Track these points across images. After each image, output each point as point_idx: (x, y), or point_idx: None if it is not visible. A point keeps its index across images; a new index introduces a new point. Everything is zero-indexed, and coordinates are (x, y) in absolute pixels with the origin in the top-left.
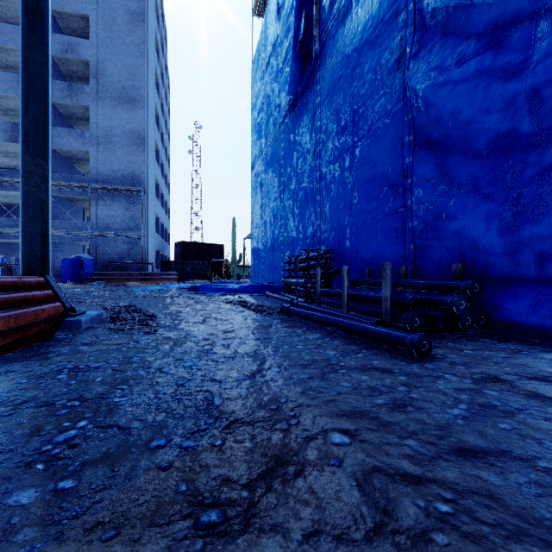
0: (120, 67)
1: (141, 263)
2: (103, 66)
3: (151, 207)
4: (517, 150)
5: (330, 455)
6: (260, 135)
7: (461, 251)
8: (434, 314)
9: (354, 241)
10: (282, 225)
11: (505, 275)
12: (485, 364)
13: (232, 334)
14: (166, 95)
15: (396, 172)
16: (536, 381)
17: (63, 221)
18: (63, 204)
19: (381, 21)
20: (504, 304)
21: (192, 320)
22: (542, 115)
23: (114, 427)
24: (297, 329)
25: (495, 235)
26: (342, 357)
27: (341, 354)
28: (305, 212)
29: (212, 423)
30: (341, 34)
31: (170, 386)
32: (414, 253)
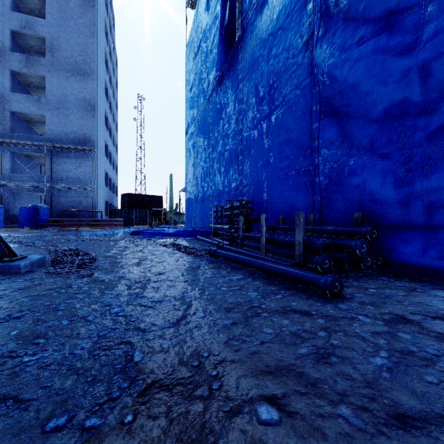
0: (73, 44)
1: (91, 211)
2: (58, 43)
3: (100, 164)
4: (409, 116)
5: (258, 443)
6: (192, 106)
7: (361, 202)
8: (340, 256)
9: (270, 194)
10: (211, 180)
11: (398, 222)
12: (390, 303)
13: (163, 276)
14: (114, 70)
15: (305, 135)
16: (440, 321)
17: (21, 174)
18: (21, 160)
19: (293, 10)
20: (398, 247)
21: (129, 262)
22: (431, 86)
23: (10, 399)
24: (223, 270)
25: (390, 188)
26: (263, 299)
27: (262, 296)
28: (230, 169)
29: (127, 387)
30: (260, 21)
31: (90, 338)
32: (320, 203)
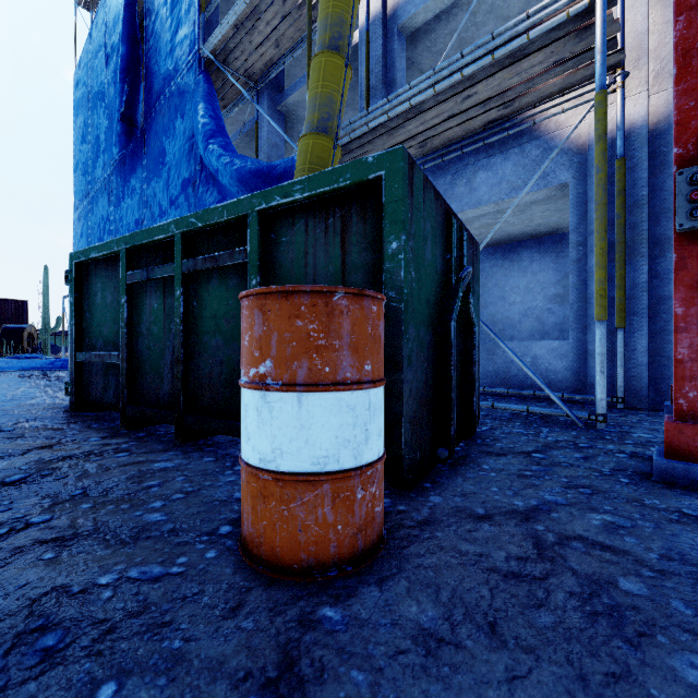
0: None
1: None
2: None
3: None
4: None
5: (46, 406)
6: (85, 170)
7: None
8: None
9: None
10: None
11: None
12: None
13: (18, 392)
14: None
15: None
16: None
17: None
18: None
19: (185, 145)
20: None
21: None
22: None
23: None
24: None
25: None
26: None
27: None
28: None
29: None
30: (162, 129)
31: None
32: None
